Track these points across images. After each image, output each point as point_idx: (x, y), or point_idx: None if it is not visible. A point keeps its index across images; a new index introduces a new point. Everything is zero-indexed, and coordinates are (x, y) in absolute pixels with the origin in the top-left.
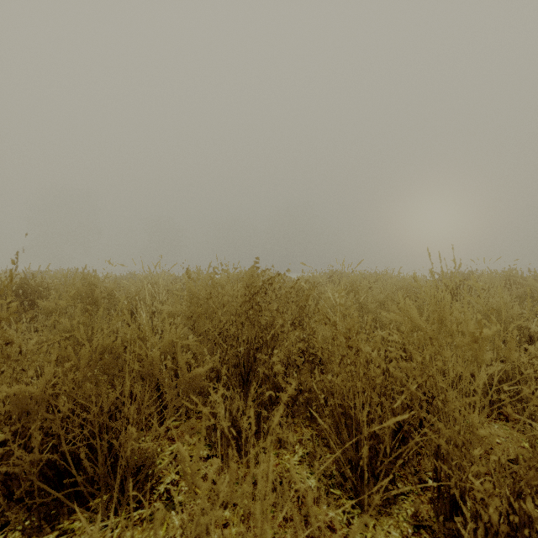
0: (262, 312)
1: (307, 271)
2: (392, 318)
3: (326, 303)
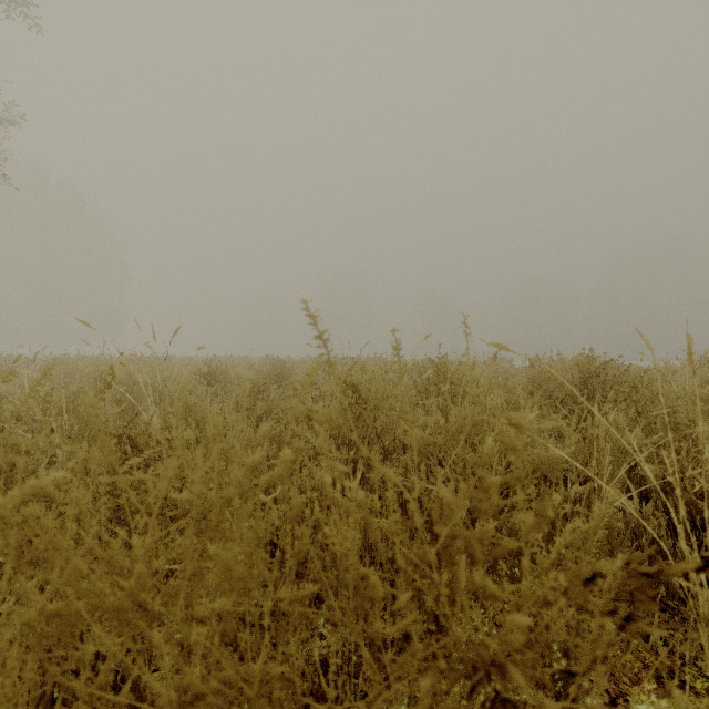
0: (595, 390)
1: (674, 359)
2: (690, 386)
3: (671, 392)
